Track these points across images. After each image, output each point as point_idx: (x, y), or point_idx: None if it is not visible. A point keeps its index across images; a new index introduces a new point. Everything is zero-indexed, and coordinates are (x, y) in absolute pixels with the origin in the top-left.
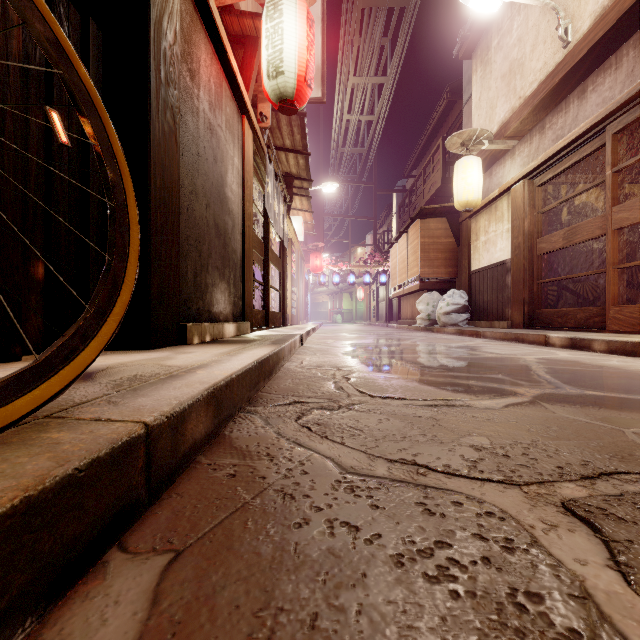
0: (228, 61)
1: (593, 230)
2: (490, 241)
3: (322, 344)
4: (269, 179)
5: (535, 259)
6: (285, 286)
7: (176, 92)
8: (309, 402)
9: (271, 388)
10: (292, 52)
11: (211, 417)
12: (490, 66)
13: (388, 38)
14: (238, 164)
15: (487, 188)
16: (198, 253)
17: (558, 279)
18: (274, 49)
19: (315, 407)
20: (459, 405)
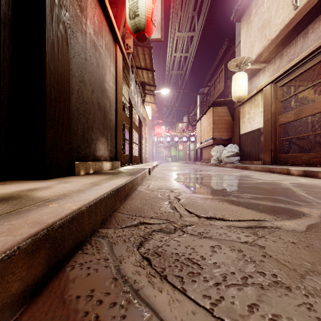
0: (106, 8)
1: (312, 110)
2: (251, 118)
3: (161, 173)
4: (132, 82)
5: (277, 127)
6: (141, 142)
7: (67, 13)
8: (151, 223)
9: (125, 208)
10: (143, 3)
11: (42, 262)
12: (251, 24)
13: (196, 12)
14: (113, 71)
15: (249, 90)
16: (86, 119)
17: (291, 137)
18: (133, 1)
19: (155, 229)
20: (270, 227)
